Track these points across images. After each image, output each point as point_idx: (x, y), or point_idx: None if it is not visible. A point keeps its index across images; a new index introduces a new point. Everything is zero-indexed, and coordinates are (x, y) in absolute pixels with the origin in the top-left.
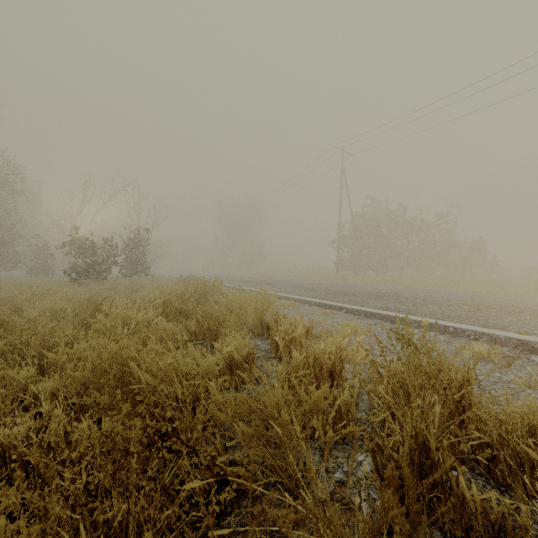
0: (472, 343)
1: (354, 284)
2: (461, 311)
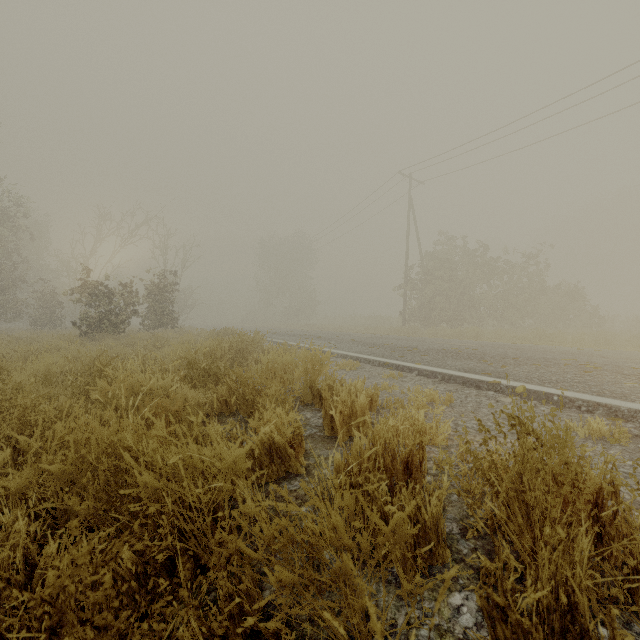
0: (588, 418)
1: (425, 339)
2: (565, 374)
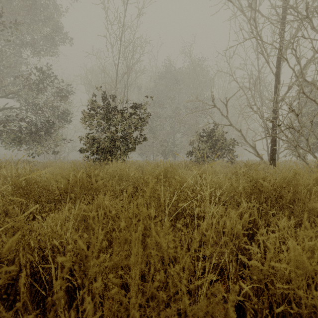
0: None
1: None
2: None
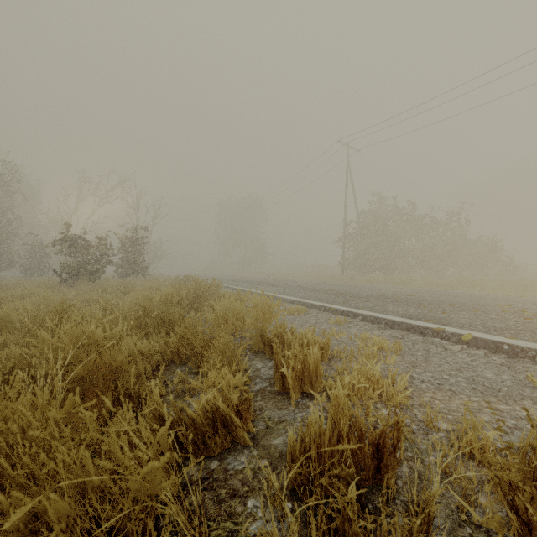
0: None
1: (363, 285)
2: (506, 321)
